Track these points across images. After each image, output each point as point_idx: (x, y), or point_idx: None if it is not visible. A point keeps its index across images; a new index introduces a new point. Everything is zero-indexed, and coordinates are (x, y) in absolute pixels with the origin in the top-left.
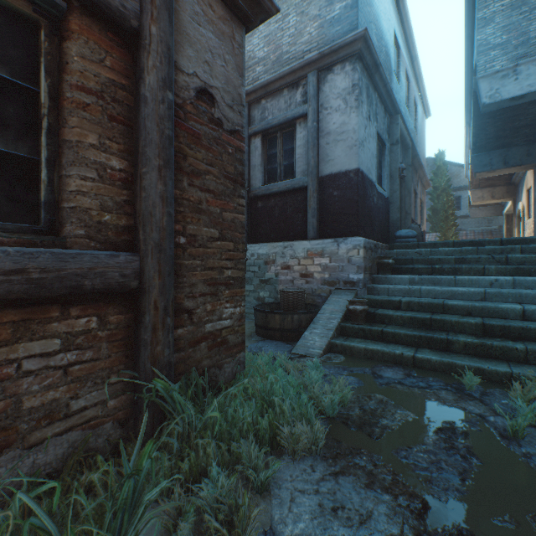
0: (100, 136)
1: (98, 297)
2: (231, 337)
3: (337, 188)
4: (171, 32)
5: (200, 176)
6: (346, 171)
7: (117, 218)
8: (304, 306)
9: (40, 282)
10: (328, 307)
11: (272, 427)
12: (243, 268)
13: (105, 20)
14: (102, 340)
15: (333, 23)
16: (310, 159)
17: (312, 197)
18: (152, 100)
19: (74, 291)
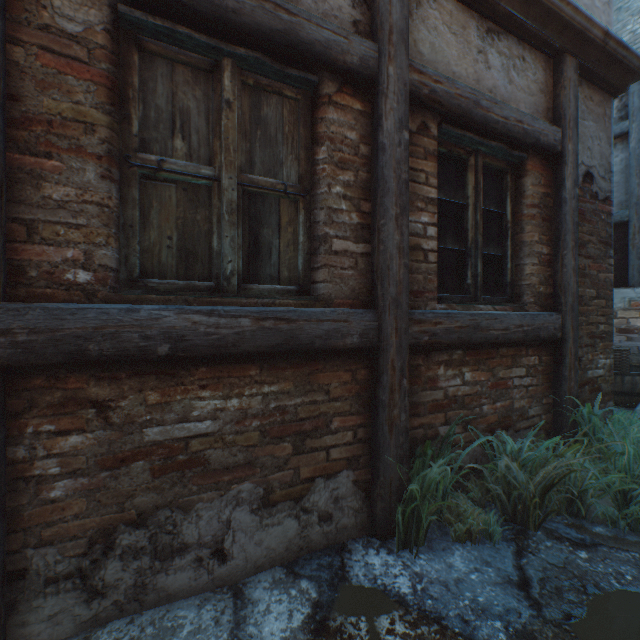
0: (538, 234)
1: (537, 343)
2: (602, 386)
3: None
4: (576, 141)
5: (584, 246)
6: None
7: (544, 288)
8: (627, 367)
9: (526, 332)
10: None
11: None
12: (610, 323)
13: (540, 154)
14: (539, 373)
15: None
16: (633, 187)
17: (637, 234)
18: (568, 200)
19: (536, 339)
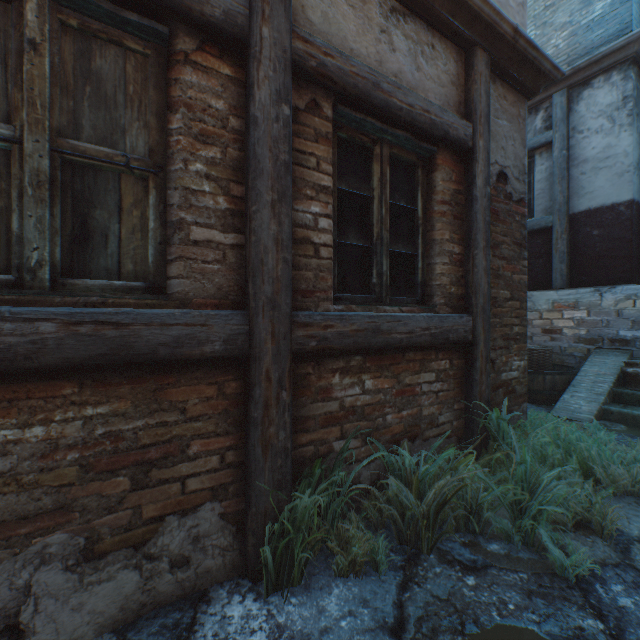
0: (449, 232)
1: (448, 346)
2: (517, 388)
3: (597, 226)
4: (488, 139)
5: (498, 247)
6: (612, 204)
7: (456, 289)
8: (551, 366)
9: (434, 335)
10: (590, 369)
11: (582, 467)
12: (525, 325)
13: (452, 148)
14: (450, 377)
15: (592, 28)
16: (556, 195)
17: (560, 239)
18: (479, 198)
19: (445, 342)
